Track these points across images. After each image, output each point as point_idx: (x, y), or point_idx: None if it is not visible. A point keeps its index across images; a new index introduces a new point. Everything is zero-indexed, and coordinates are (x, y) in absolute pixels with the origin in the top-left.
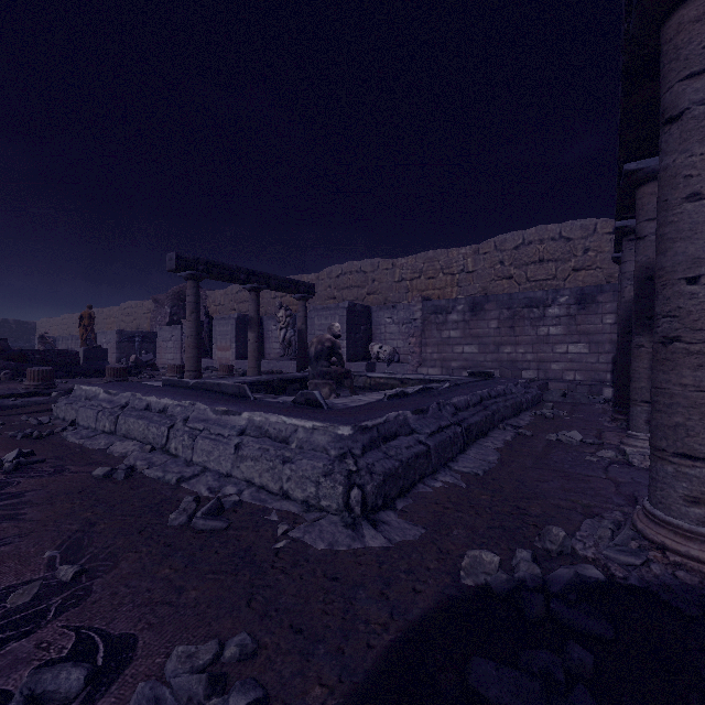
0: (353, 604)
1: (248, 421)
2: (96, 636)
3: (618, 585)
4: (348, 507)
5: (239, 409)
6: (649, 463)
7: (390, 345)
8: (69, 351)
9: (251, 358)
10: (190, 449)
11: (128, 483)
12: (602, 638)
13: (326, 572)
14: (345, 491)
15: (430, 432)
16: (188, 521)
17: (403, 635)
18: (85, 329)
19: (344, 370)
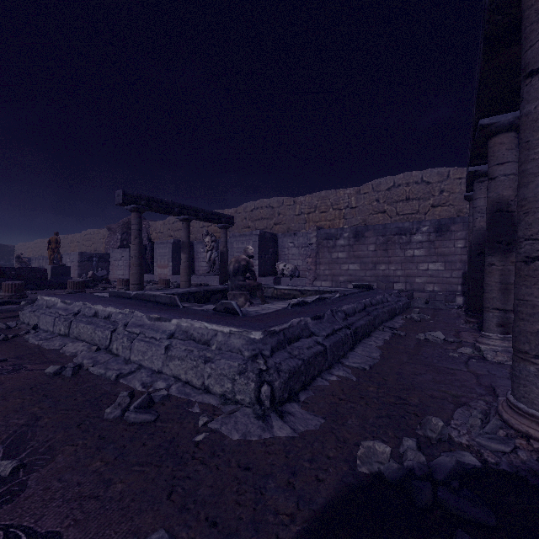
0: (263, 494)
1: (176, 326)
2: (23, 535)
3: (491, 470)
4: (259, 400)
5: (169, 316)
6: (500, 358)
7: (292, 264)
8: (39, 269)
9: (183, 274)
10: (128, 350)
11: (74, 379)
12: (485, 525)
13: (240, 462)
14: (256, 387)
15: (326, 334)
16: (122, 414)
17: (309, 525)
18: (52, 251)
19: (256, 283)
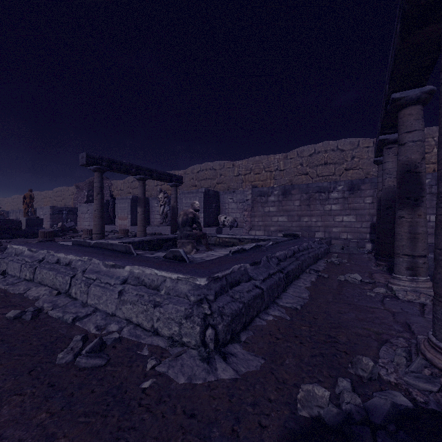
0: None
1: (129, 273)
2: None
3: (421, 409)
4: (204, 343)
5: (123, 263)
6: (410, 297)
7: (231, 216)
8: (14, 220)
9: (139, 225)
10: (85, 294)
11: (33, 323)
12: None
13: (185, 408)
14: (201, 331)
15: (263, 278)
16: (74, 359)
17: None
18: (27, 205)
19: (201, 233)
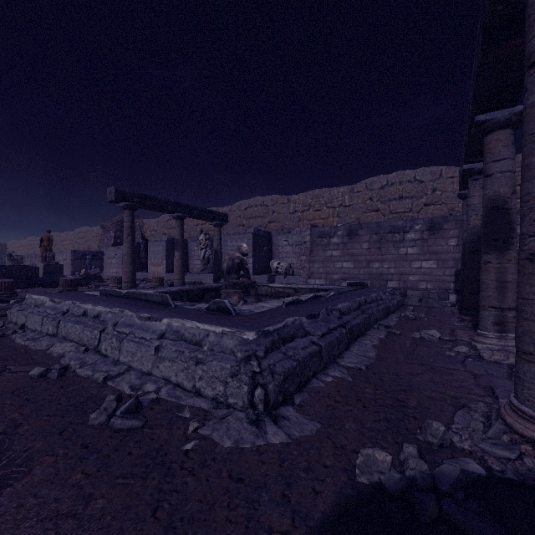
0: (256, 509)
1: (167, 326)
2: None
3: (496, 478)
4: (252, 404)
5: (160, 315)
6: (497, 357)
7: (286, 262)
8: (31, 267)
9: (177, 272)
10: (117, 351)
11: (60, 381)
12: None
13: (231, 472)
14: (249, 390)
15: (321, 334)
16: (108, 420)
17: None
18: (45, 249)
19: (250, 282)
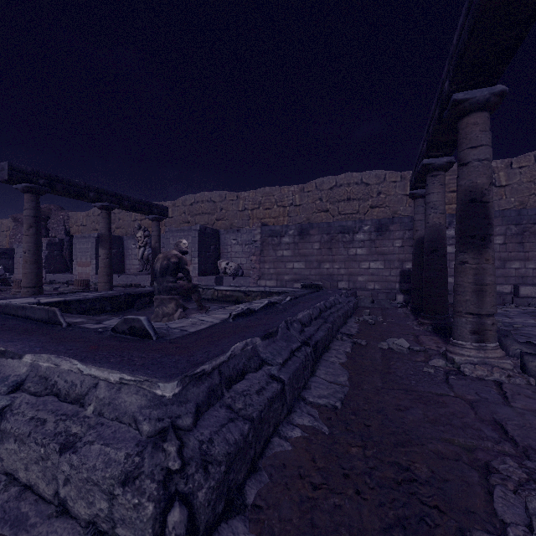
0: None
1: (30, 367)
2: None
3: None
4: None
5: (22, 348)
6: (479, 372)
7: (235, 262)
8: None
9: (102, 273)
10: None
11: None
12: None
13: None
14: (157, 513)
15: (282, 361)
16: None
17: None
18: None
19: (191, 285)
